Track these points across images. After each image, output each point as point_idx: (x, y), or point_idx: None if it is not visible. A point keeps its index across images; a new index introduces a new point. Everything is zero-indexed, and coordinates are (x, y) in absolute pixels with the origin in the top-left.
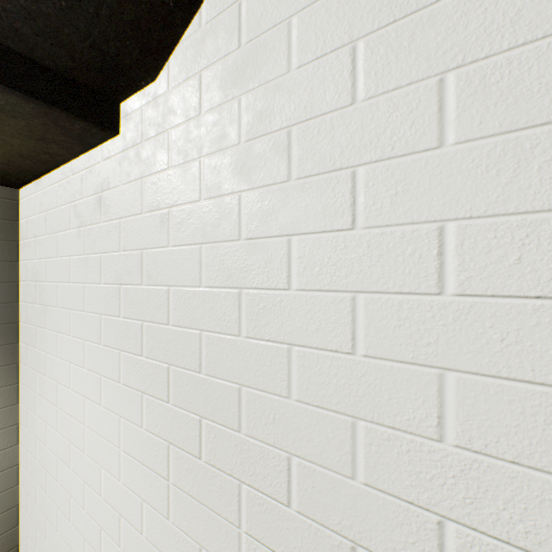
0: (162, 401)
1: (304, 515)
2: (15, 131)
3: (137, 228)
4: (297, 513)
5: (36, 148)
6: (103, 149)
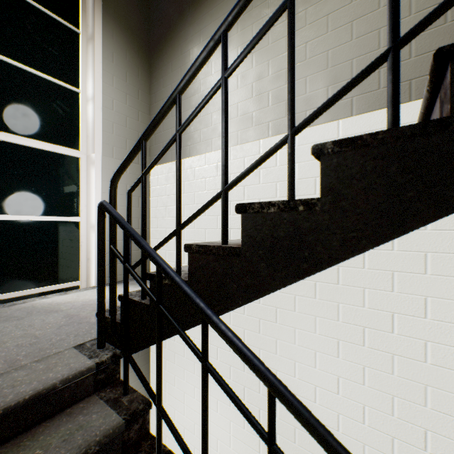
0: None
1: None
2: None
3: None
4: None
5: None
6: None
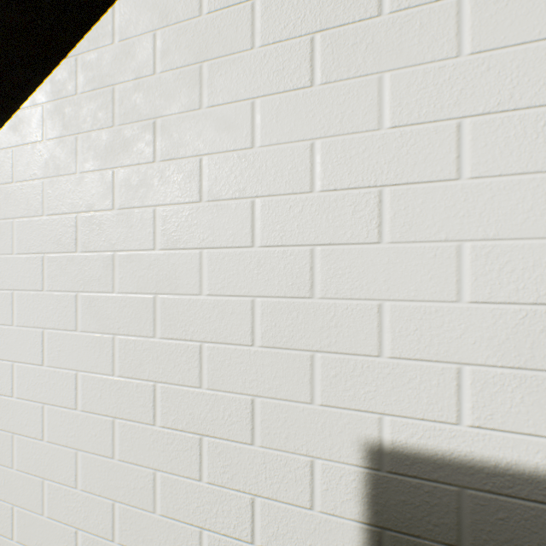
0: None
1: (21, 543)
2: None
3: None
4: (17, 543)
5: None
6: None
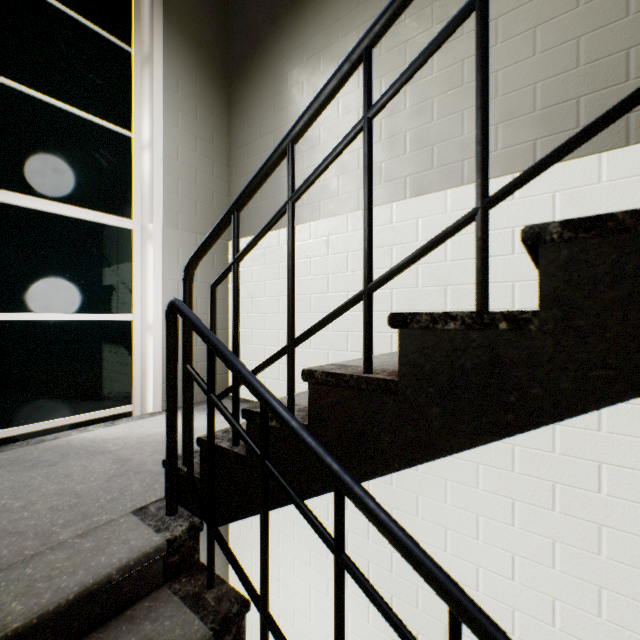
0: None
1: None
2: None
3: None
4: None
5: None
6: None
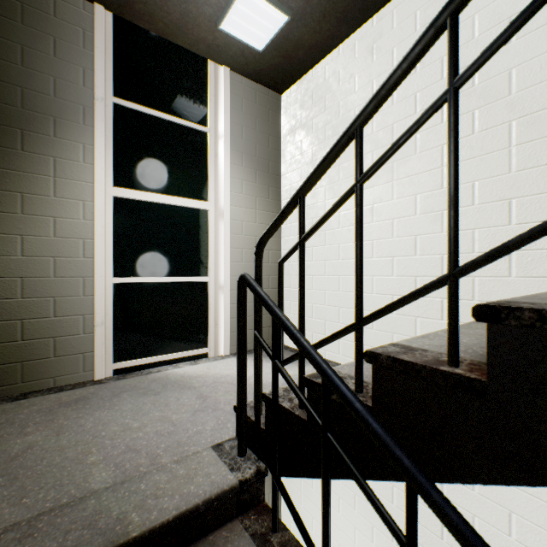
0: (435, 126)
1: None
2: (334, 15)
3: (410, 43)
4: None
5: (331, 34)
6: (375, 18)
